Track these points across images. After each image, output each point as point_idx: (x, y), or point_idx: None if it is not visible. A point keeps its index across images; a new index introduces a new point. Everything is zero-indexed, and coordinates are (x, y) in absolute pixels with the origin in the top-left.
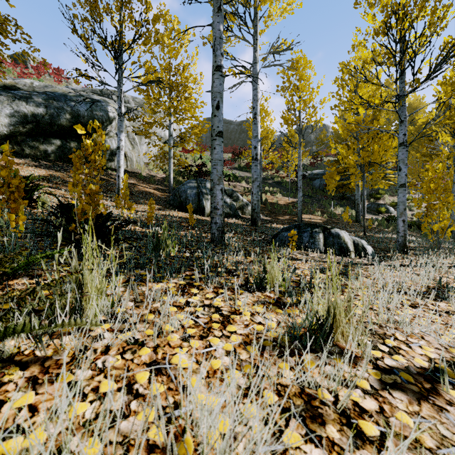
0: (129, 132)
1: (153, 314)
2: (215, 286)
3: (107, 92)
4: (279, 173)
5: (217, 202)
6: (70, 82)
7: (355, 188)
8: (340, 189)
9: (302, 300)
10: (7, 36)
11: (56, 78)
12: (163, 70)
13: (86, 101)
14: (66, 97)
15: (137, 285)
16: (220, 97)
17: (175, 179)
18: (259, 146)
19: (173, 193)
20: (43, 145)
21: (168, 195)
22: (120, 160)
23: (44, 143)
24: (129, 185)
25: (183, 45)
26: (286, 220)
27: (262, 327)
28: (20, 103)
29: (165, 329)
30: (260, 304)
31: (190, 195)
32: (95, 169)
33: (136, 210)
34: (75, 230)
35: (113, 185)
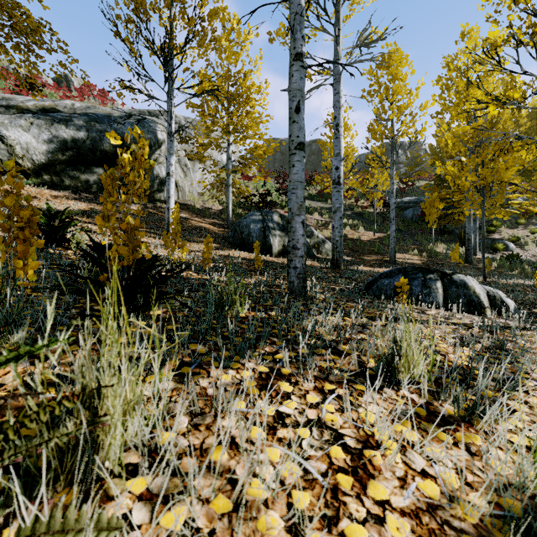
0: (180, 157)
1: (225, 447)
2: (316, 377)
3: (156, 112)
4: (359, 202)
5: (297, 240)
6: (116, 104)
7: (462, 218)
8: (441, 220)
9: (484, 416)
10: (43, 47)
11: (101, 101)
12: (220, 80)
13: (131, 119)
14: (110, 118)
15: (194, 376)
16: (301, 95)
17: (234, 212)
18: (342, 167)
19: (232, 229)
20: (85, 175)
21: (227, 230)
22: (170, 189)
23: (85, 172)
24: (181, 219)
25: (244, 47)
26: (373, 260)
27: (436, 487)
28: (59, 127)
29: (250, 494)
30: (404, 420)
31: (254, 231)
32: (135, 195)
33: (189, 250)
34: (107, 282)
35: (162, 220)
